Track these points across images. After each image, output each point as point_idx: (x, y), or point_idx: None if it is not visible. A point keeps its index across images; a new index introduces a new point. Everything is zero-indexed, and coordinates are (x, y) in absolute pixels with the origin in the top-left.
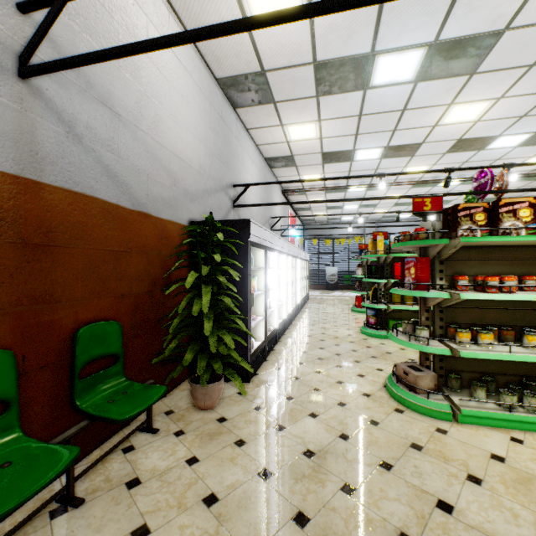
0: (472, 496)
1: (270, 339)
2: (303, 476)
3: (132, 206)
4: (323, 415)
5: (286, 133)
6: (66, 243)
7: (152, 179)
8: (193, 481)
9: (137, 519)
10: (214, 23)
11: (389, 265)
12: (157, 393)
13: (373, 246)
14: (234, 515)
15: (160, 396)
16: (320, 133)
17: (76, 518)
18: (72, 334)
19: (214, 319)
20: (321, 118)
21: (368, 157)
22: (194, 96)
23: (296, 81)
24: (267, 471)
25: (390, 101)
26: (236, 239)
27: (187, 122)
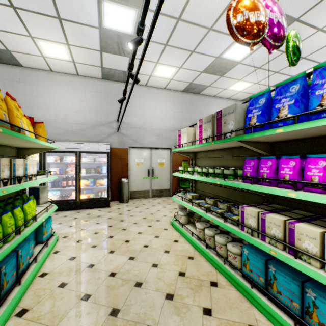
0: None
1: None
2: None
3: None
4: None
5: None
6: None
7: None
8: None
9: None
10: (231, 95)
11: None
12: None
13: None
14: None
15: None
16: None
17: None
18: None
19: None
20: None
21: None
22: None
23: None
24: None
25: None
26: None
27: None
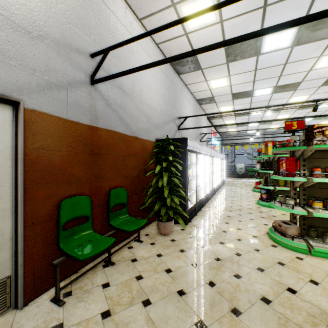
0: (310, 289)
1: (198, 204)
2: (214, 268)
3: (130, 134)
4: (227, 244)
5: (209, 85)
6: (106, 152)
7: (139, 120)
8: (160, 263)
9: (137, 273)
10: (168, 35)
11: (276, 162)
12: (143, 222)
13: (265, 150)
14: (179, 277)
15: (144, 223)
16: (230, 83)
17: (113, 269)
18: (108, 192)
19: (169, 190)
20: (230, 74)
21: (262, 93)
22: (158, 74)
23: (214, 57)
24: (195, 263)
25: (275, 60)
26: (180, 148)
27: (154, 88)
